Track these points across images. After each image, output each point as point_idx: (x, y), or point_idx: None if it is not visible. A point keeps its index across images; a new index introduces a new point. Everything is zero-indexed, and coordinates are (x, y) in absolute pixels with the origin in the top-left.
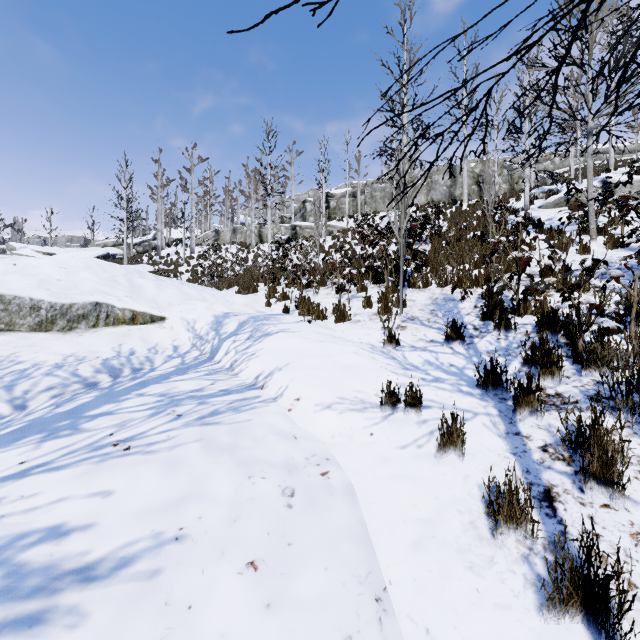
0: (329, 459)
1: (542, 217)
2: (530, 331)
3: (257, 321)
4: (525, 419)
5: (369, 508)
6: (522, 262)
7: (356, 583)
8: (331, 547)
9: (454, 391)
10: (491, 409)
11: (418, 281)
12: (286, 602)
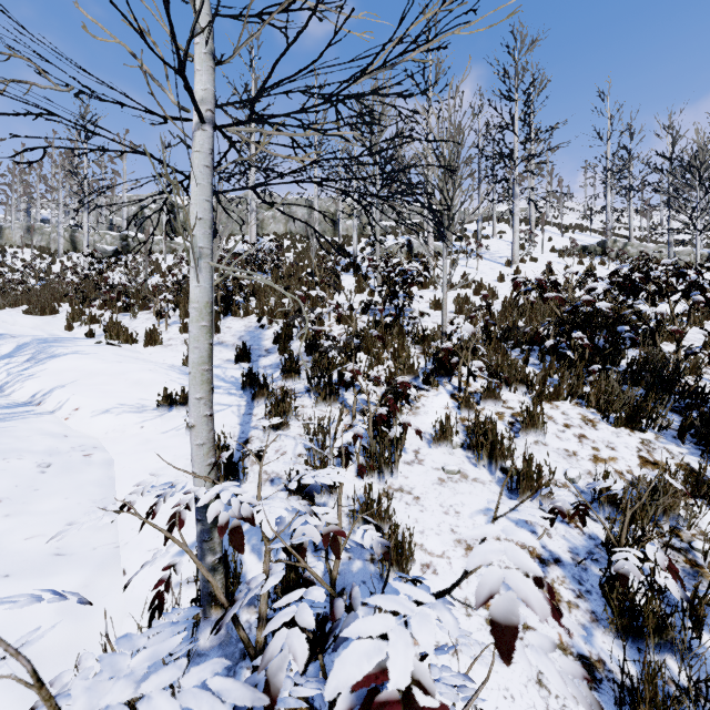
0: (97, 447)
1: (365, 263)
2: (302, 351)
3: (43, 343)
4: (261, 405)
5: (121, 470)
6: (301, 299)
7: (91, 503)
8: (76, 489)
9: (224, 393)
10: (243, 402)
11: (239, 310)
12: (24, 513)
